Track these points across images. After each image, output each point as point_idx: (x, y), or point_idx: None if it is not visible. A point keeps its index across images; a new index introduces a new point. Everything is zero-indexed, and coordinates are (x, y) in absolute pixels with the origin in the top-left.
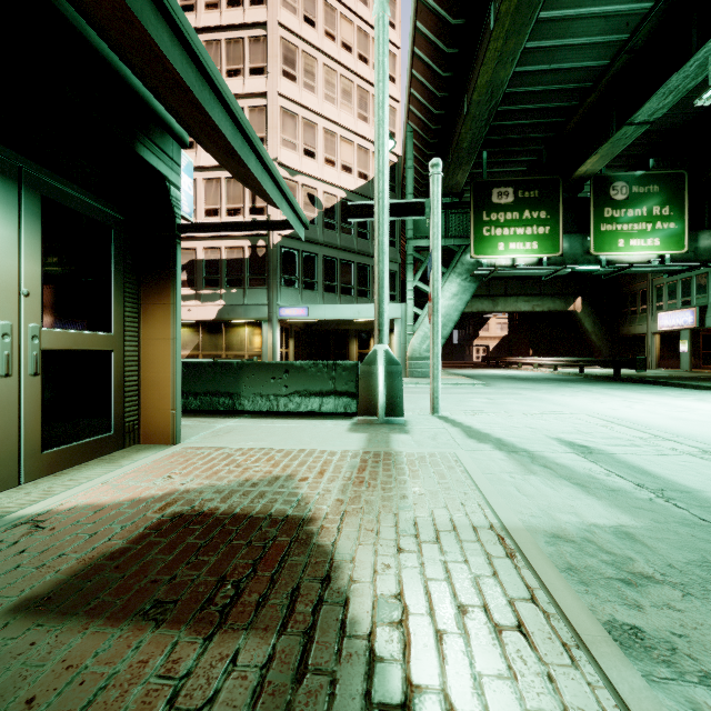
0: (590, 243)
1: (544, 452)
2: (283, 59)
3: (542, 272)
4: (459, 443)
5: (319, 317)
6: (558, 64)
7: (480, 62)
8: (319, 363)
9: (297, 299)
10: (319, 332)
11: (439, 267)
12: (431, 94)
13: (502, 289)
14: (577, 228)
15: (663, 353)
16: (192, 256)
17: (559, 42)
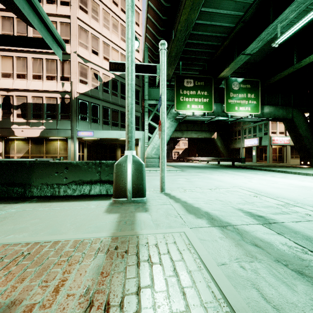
0: (224, 107)
1: (243, 225)
2: (80, 0)
3: (205, 119)
4: (184, 220)
5: (100, 136)
6: (214, 22)
7: (181, 12)
8: (89, 162)
9: (88, 127)
10: (101, 145)
11: (165, 104)
12: (157, 28)
13: (186, 127)
14: (218, 101)
15: (246, 155)
16: (24, 100)
17: (215, 11)
